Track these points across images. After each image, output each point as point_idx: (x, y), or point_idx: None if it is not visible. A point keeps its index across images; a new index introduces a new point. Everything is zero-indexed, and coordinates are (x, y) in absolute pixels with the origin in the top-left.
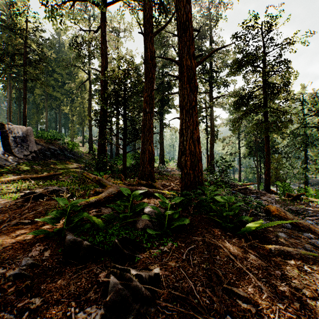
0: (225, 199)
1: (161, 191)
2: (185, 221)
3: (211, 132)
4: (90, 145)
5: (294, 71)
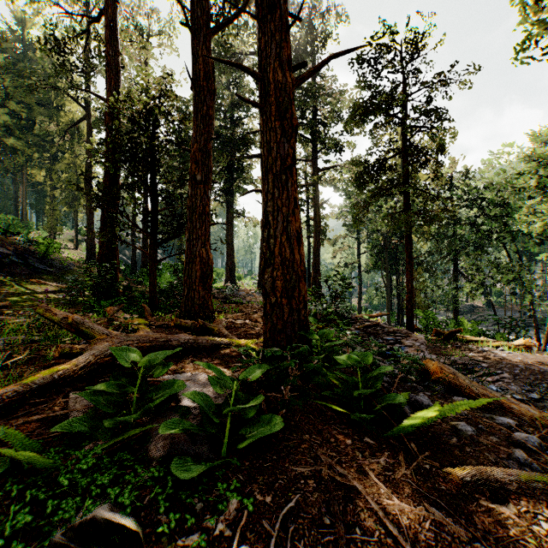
0: (357, 361)
1: (224, 339)
2: (274, 425)
3: (316, 227)
4: (90, 247)
5: (449, 129)
